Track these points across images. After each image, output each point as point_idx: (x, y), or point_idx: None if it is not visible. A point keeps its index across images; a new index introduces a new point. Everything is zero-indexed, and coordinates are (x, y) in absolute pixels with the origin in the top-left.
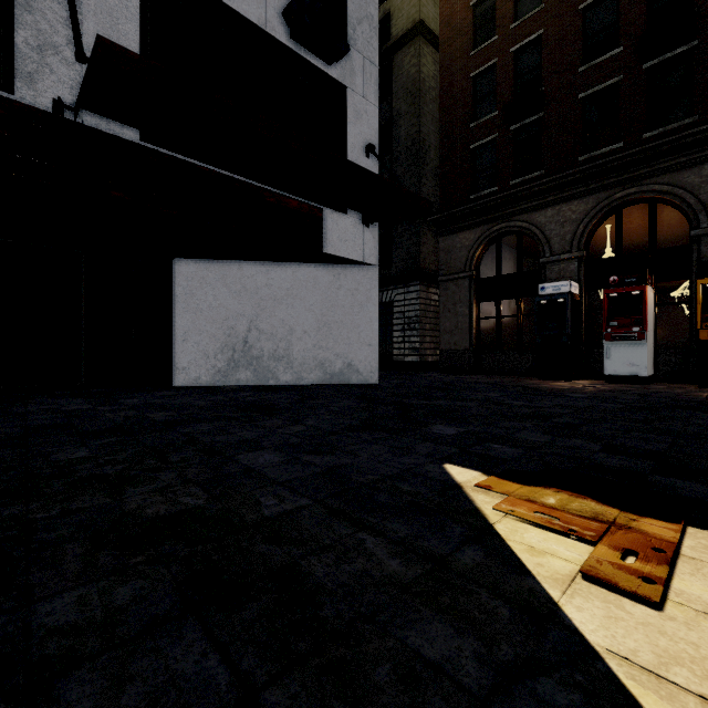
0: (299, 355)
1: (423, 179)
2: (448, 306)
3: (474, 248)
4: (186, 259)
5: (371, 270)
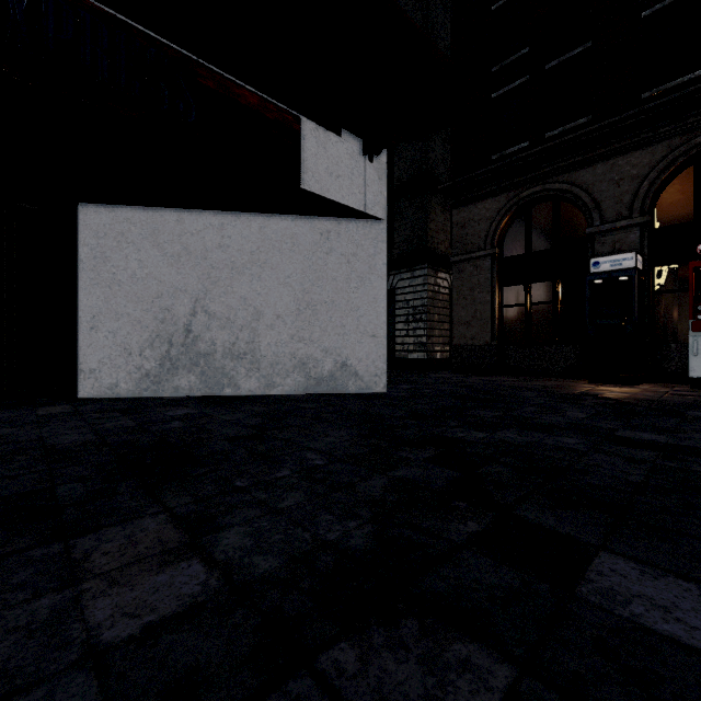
0: (269, 351)
1: (430, 144)
2: (464, 292)
3: (496, 219)
4: (95, 204)
5: (375, 227)
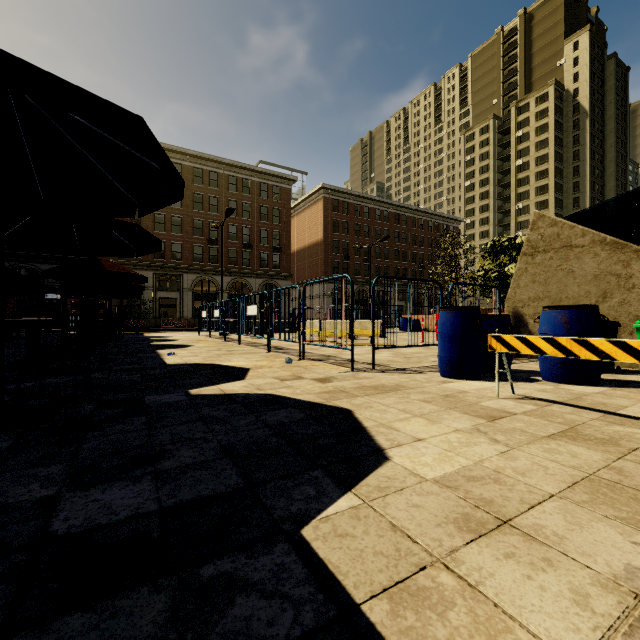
0: None
1: None
2: None
3: None
4: None
5: None
